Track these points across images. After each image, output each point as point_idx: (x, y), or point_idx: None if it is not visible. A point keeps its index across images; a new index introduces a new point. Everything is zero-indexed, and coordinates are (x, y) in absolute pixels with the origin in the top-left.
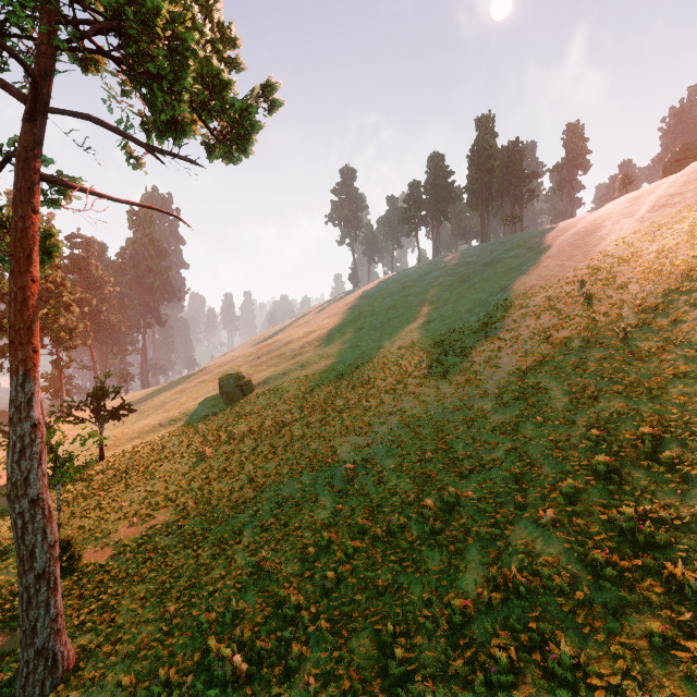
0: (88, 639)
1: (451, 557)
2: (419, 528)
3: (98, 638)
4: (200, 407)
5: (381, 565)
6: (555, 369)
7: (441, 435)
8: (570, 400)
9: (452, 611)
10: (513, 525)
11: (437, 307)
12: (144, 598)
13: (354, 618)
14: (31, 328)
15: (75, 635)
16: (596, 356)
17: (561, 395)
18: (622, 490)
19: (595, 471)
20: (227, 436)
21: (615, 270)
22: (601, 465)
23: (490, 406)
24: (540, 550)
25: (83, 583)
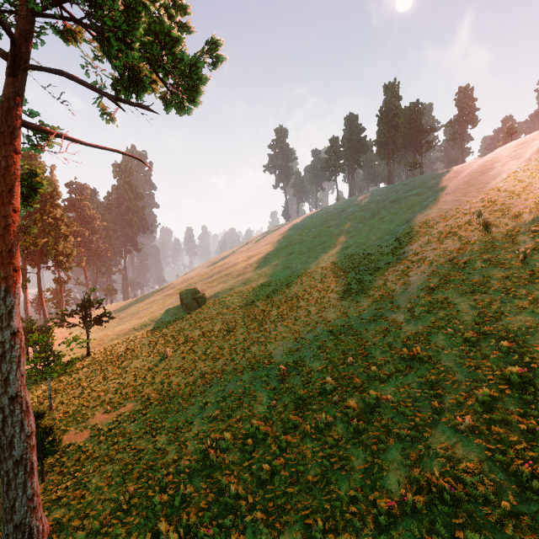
0: (62, 513)
1: (374, 455)
2: (344, 427)
3: (70, 513)
4: (165, 315)
5: (311, 460)
6: (461, 286)
7: (360, 342)
8: (477, 313)
9: (377, 511)
10: (431, 428)
11: (353, 236)
12: (110, 477)
13: (286, 510)
14: (11, 250)
15: (52, 509)
16: (498, 275)
17: (468, 309)
18: (538, 400)
19: (508, 380)
20: (184, 339)
21: (509, 202)
22: (515, 375)
23: (403, 318)
24: (461, 456)
25: (64, 460)
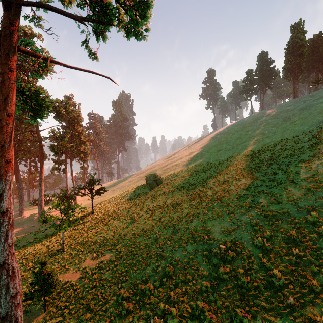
0: None
1: None
2: None
3: None
4: (137, 190)
5: None
6: None
7: (303, 231)
8: None
9: None
10: None
11: (268, 136)
12: None
13: None
14: (4, 146)
15: None
16: None
17: None
18: None
19: None
20: (147, 208)
21: None
22: None
23: None
24: None
25: (61, 295)
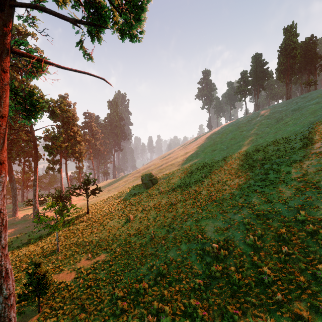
0: None
1: None
2: None
3: None
4: (132, 190)
5: None
6: None
7: (292, 230)
8: None
9: None
10: None
11: (262, 137)
12: None
13: None
14: None
15: None
16: None
17: None
18: None
19: None
20: (142, 207)
21: None
22: None
23: None
24: None
25: (55, 295)
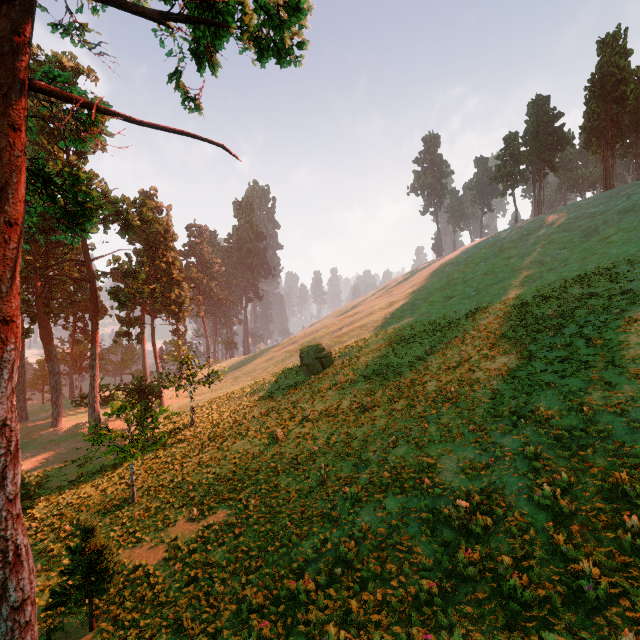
0: None
1: None
2: None
3: None
4: (282, 378)
5: None
6: None
7: None
8: None
9: None
10: None
11: (553, 268)
12: None
13: None
14: None
15: None
16: None
17: None
18: None
19: None
20: (301, 415)
21: None
22: None
23: None
24: None
25: (125, 595)
